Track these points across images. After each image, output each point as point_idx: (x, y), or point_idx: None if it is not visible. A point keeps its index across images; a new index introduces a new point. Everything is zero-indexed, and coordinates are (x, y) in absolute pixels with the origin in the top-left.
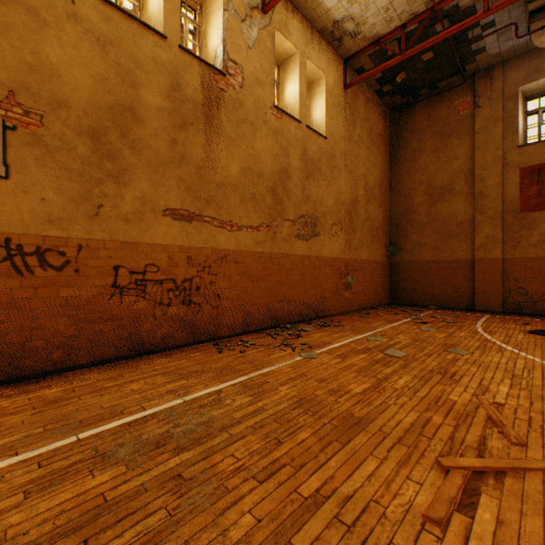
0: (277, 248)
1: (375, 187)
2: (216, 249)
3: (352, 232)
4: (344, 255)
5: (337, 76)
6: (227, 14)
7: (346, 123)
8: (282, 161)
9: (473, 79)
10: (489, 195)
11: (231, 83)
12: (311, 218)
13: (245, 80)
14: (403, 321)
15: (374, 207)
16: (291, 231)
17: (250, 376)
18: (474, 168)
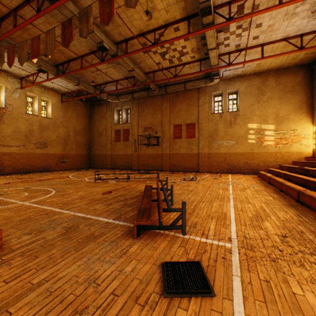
0: (28, 151)
1: (81, 131)
2: (2, 152)
3: (66, 145)
4: (62, 153)
5: (58, 99)
6: (7, 93)
7: (63, 113)
8: (30, 127)
9: (106, 103)
10: (109, 136)
11: (8, 110)
12: (44, 142)
13: (14, 108)
14: (73, 171)
15: (80, 137)
16: (34, 146)
17: (2, 177)
18: (106, 128)
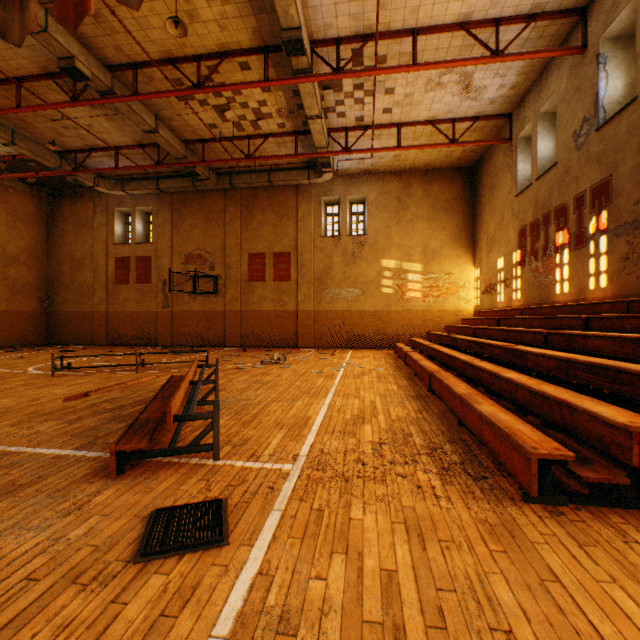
0: None
1: (23, 254)
2: None
3: None
4: None
5: None
6: None
7: None
8: None
9: (94, 194)
10: (101, 271)
11: None
12: None
13: None
14: None
15: (20, 270)
16: None
17: None
18: (95, 252)
